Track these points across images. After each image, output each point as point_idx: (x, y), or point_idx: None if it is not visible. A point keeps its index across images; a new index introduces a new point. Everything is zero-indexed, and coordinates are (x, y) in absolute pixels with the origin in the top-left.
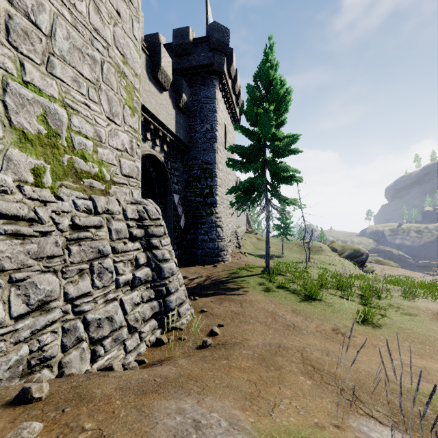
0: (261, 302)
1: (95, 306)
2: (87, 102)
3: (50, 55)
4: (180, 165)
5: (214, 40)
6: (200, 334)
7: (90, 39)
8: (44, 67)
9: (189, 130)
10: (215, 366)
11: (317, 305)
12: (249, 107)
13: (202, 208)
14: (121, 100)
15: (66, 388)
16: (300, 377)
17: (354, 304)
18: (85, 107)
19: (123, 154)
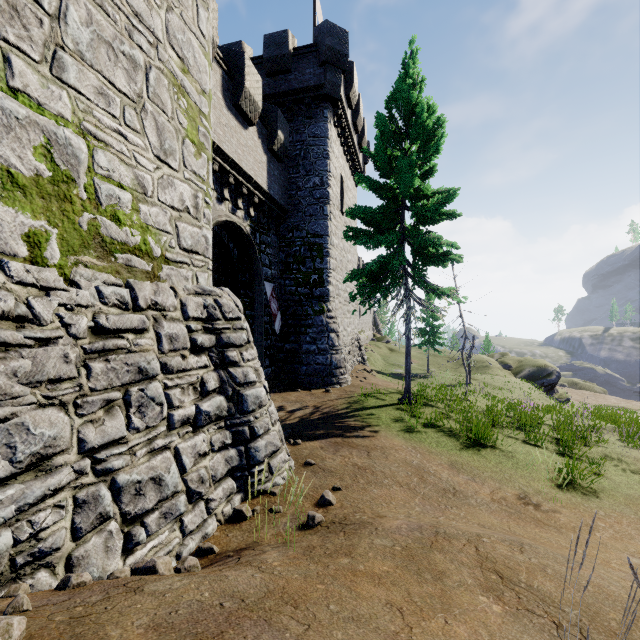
0: (399, 449)
1: (132, 460)
2: (123, 129)
3: (57, 48)
4: (274, 238)
5: (326, 48)
6: (303, 502)
7: (127, 28)
8: (46, 67)
9: (287, 186)
10: (328, 570)
11: (489, 456)
12: (379, 147)
13: (307, 303)
14: (179, 130)
15: (61, 622)
16: (479, 597)
17: (548, 455)
18: (119, 138)
19: (182, 216)
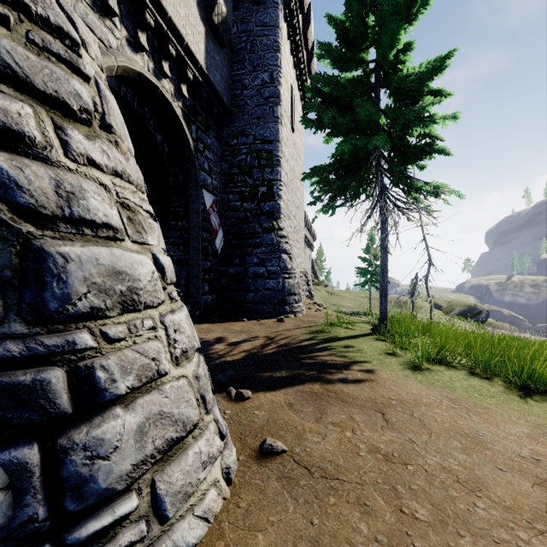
0: (430, 404)
1: None
2: None
3: None
4: (215, 143)
5: None
6: None
7: None
8: None
9: (231, 84)
10: None
11: None
12: None
13: (254, 220)
14: None
15: None
16: None
17: None
18: None
19: None
